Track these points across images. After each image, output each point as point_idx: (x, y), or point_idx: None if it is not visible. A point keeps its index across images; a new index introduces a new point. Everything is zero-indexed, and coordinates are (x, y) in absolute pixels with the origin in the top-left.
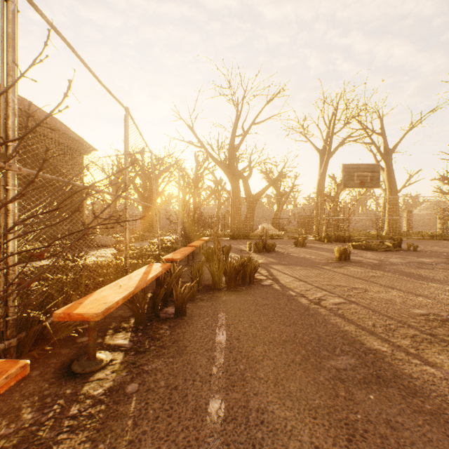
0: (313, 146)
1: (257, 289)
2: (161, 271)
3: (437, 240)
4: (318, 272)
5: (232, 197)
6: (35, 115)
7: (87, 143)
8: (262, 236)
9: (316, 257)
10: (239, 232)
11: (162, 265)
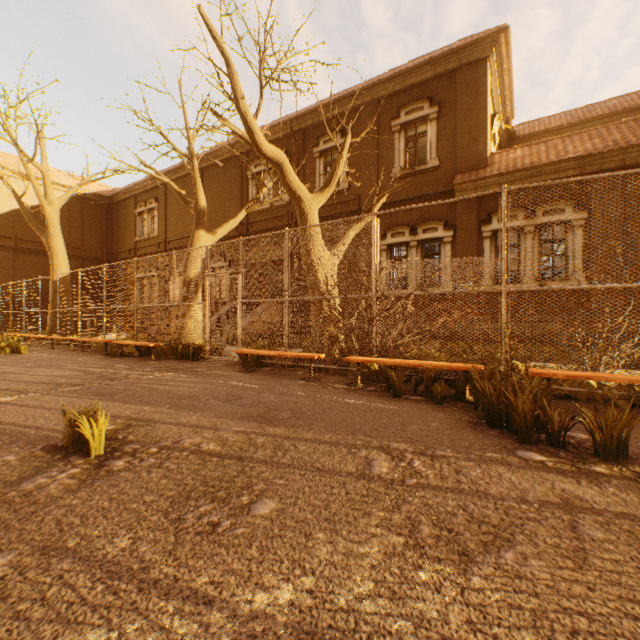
0: None
1: (480, 437)
2: (432, 365)
3: None
4: None
5: None
6: None
7: None
8: None
9: None
10: None
11: (463, 365)
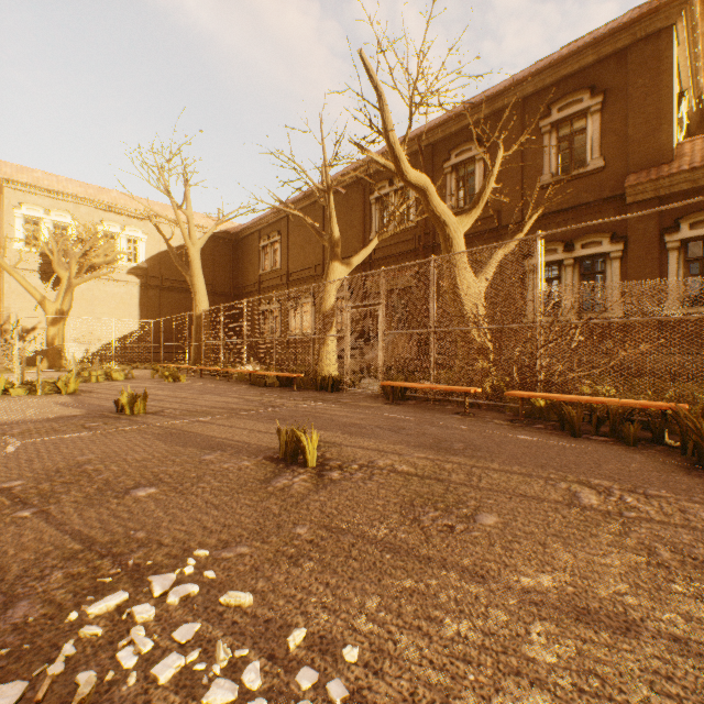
0: None
1: (699, 482)
2: (618, 402)
3: None
4: None
5: None
6: None
7: None
8: None
9: None
10: None
11: (661, 404)
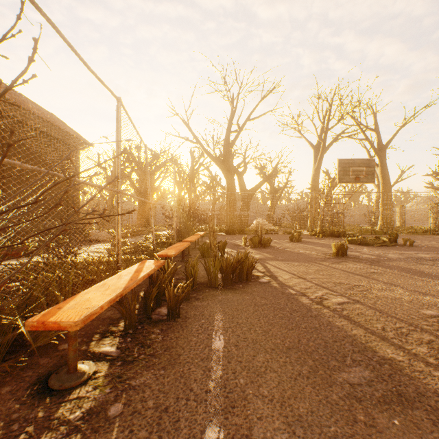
0: (307, 142)
1: (254, 287)
2: (153, 269)
3: (431, 235)
4: (317, 268)
5: (227, 192)
6: (30, 110)
7: (83, 139)
8: (257, 230)
9: (313, 253)
10: (234, 227)
11: (155, 262)
